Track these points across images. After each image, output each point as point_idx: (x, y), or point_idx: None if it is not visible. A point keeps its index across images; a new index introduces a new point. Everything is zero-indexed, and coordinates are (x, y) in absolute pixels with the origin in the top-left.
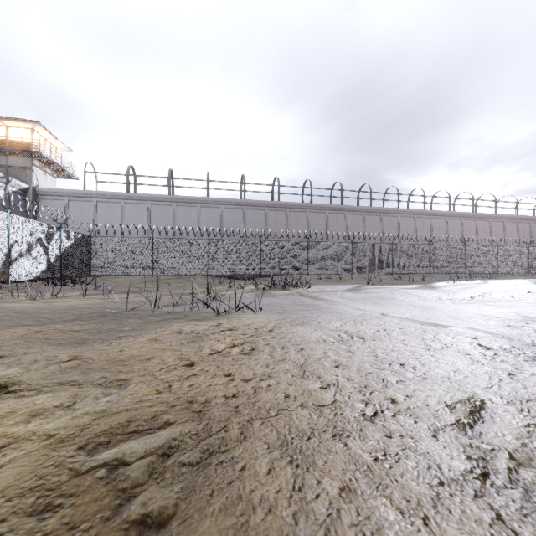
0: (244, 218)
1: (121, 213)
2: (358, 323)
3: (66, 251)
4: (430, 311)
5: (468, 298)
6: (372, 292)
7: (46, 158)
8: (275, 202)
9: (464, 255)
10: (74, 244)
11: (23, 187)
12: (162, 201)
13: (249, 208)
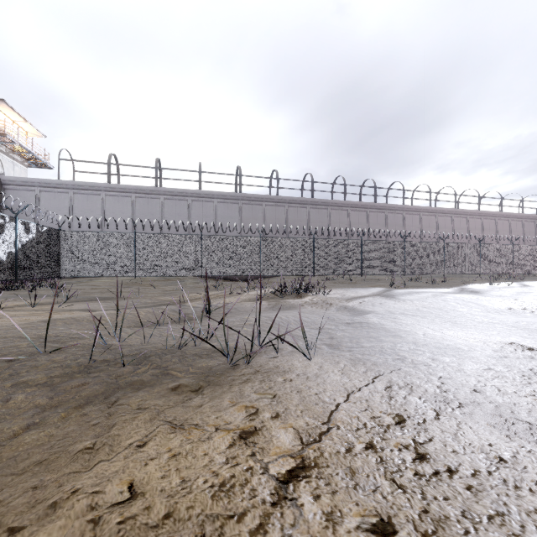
0: (239, 213)
1: (101, 207)
2: None
3: (25, 247)
4: None
5: None
6: (417, 299)
7: (13, 142)
8: (273, 196)
9: (479, 254)
10: (37, 238)
11: None
12: (148, 193)
13: (246, 203)
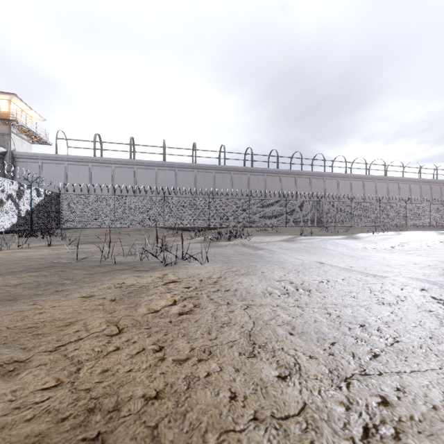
0: (195, 179)
1: (88, 175)
2: (301, 273)
3: (36, 206)
4: (361, 260)
5: (389, 247)
6: (306, 242)
7: (22, 126)
8: (221, 166)
9: (379, 210)
10: (44, 200)
11: (1, 150)
12: (124, 164)
13: (200, 171)
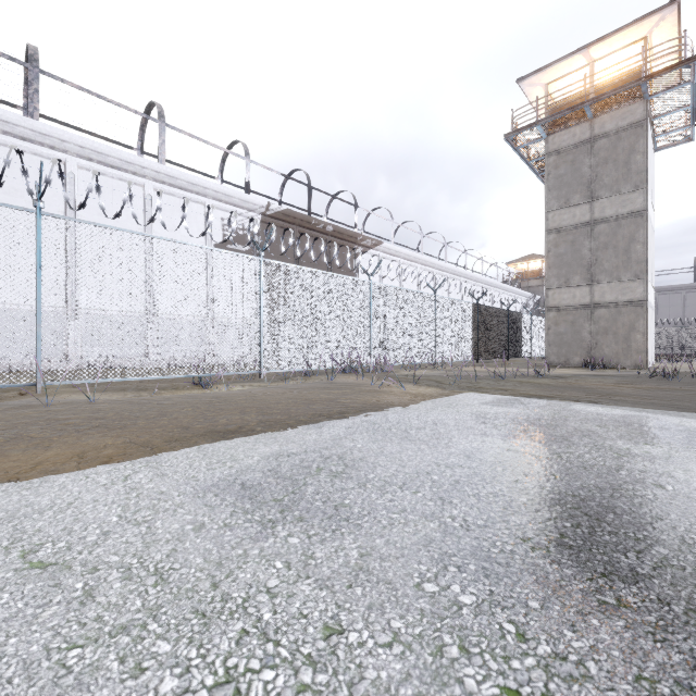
0: None
1: None
2: None
3: None
4: None
5: None
6: None
7: None
8: None
9: None
10: None
11: (538, 298)
12: None
13: None
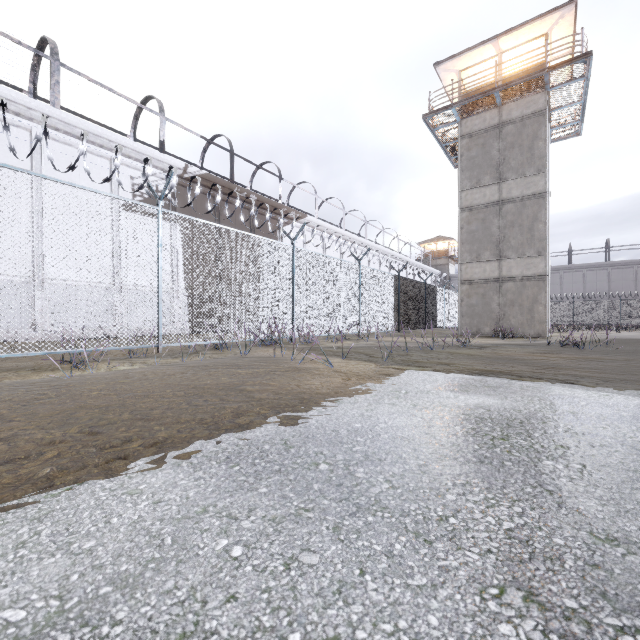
0: (608, 277)
1: None
2: None
3: None
4: None
5: None
6: None
7: (455, 257)
8: None
9: None
10: None
11: (445, 275)
12: None
13: (614, 268)
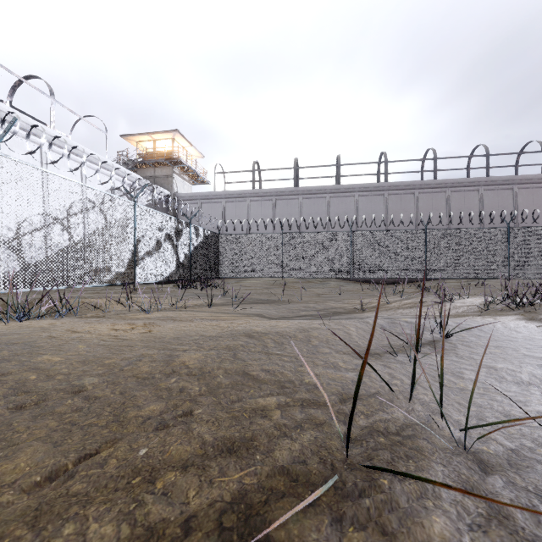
0: (385, 206)
1: (246, 212)
2: None
3: (195, 250)
4: None
5: None
6: None
7: (183, 164)
8: (429, 181)
9: None
10: (203, 242)
11: (166, 194)
12: (287, 195)
13: (392, 193)
